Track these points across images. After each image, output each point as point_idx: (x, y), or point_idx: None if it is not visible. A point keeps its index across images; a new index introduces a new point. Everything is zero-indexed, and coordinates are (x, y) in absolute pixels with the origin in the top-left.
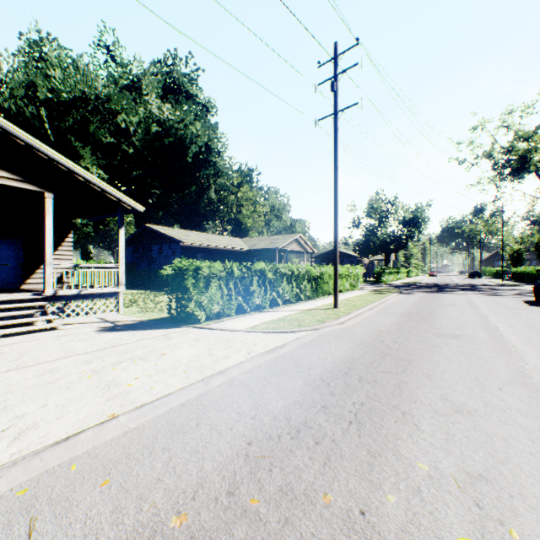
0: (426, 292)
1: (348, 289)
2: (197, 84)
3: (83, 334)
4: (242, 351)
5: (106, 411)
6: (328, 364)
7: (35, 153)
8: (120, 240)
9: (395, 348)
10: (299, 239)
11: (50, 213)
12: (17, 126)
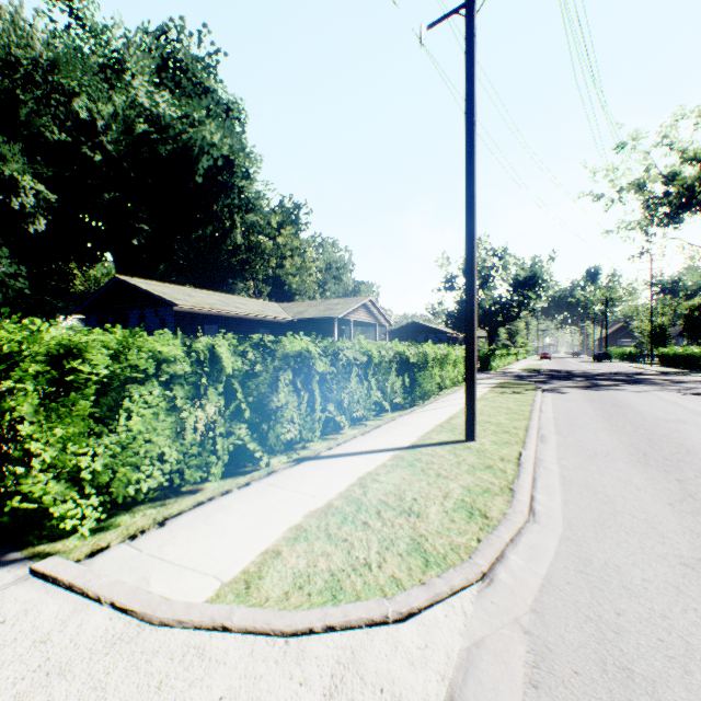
0: (579, 387)
1: None
2: (217, 75)
3: None
4: None
5: None
6: None
7: None
8: None
9: None
10: (368, 304)
11: None
12: None
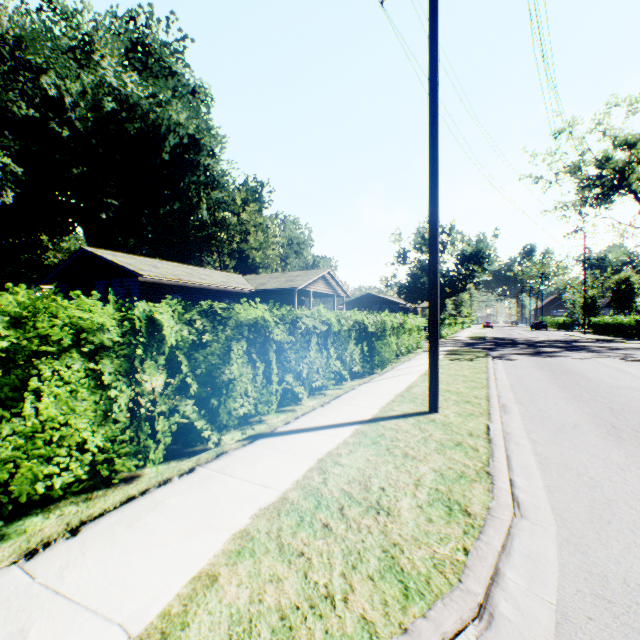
0: (526, 354)
1: None
2: (184, 59)
3: None
4: None
5: None
6: None
7: None
8: None
9: None
10: (327, 276)
11: None
12: None
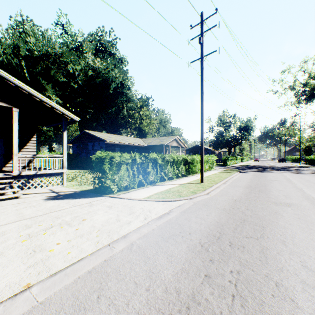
0: (256, 171)
1: (207, 169)
2: (116, 47)
3: (35, 202)
4: (140, 217)
5: (24, 280)
6: (204, 229)
7: (5, 81)
8: (63, 139)
9: (249, 215)
10: (176, 139)
11: (16, 121)
12: (7, 72)
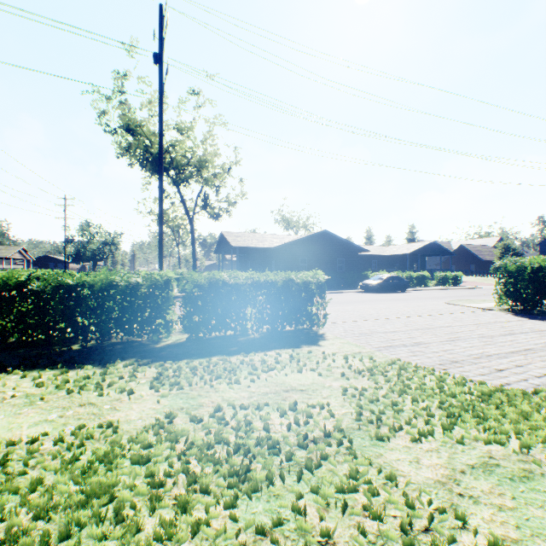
0: None
1: None
2: None
3: None
4: None
5: None
6: None
7: None
8: None
9: None
10: (21, 250)
11: None
12: None
